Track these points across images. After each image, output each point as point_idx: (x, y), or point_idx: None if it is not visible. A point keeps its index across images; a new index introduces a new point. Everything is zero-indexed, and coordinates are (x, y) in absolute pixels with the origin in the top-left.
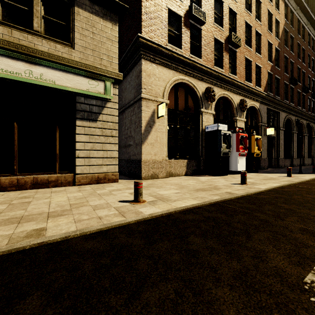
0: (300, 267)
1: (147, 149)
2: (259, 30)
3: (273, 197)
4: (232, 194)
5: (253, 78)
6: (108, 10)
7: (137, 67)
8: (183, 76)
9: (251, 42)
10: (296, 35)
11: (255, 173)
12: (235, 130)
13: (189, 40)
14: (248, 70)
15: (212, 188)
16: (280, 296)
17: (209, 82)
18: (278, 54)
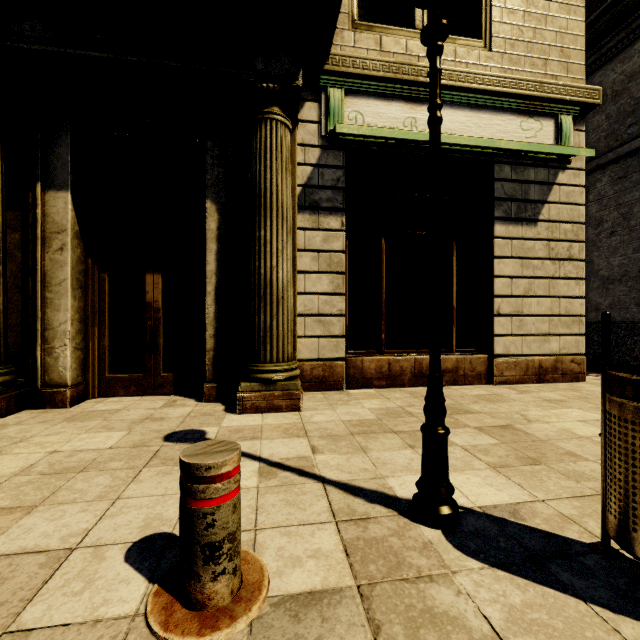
0: None
1: None
2: None
3: None
4: None
5: None
6: None
7: (612, 69)
8: None
9: None
10: None
11: None
12: None
13: None
14: None
15: None
16: None
17: None
18: None
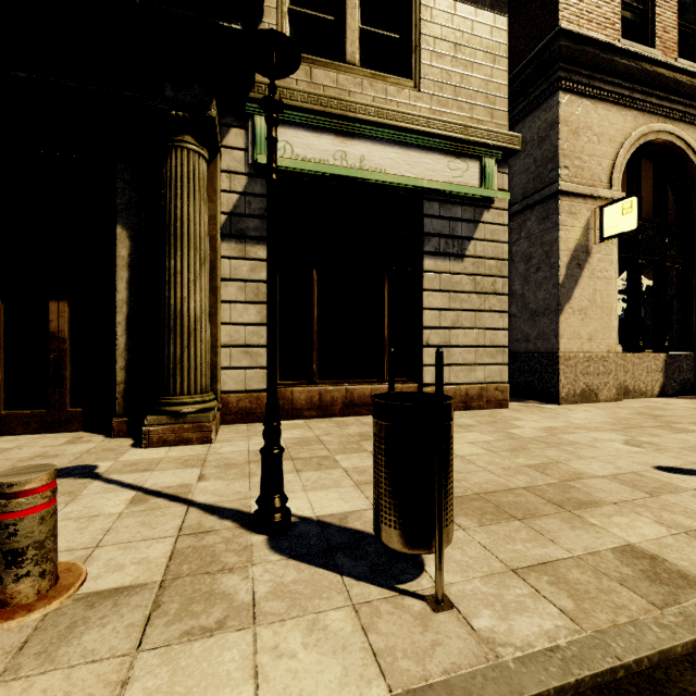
0: None
1: (572, 325)
2: None
3: None
4: None
5: None
6: None
7: (538, 116)
8: (660, 121)
9: None
10: None
11: None
12: None
13: (676, 19)
14: None
15: None
16: None
17: None
18: None
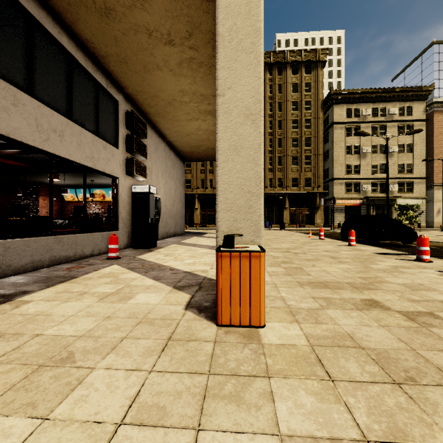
0: None
1: (436, 218)
2: None
3: None
4: None
5: None
6: (422, 179)
7: (431, 191)
8: None
9: None
10: None
11: None
12: None
13: None
14: None
15: None
16: None
17: None
18: None
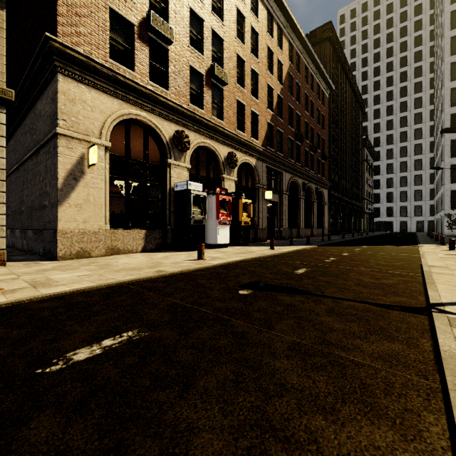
0: (89, 342)
1: (70, 214)
2: (256, 68)
3: (209, 272)
4: (161, 272)
5: (248, 126)
6: None
7: (53, 84)
8: (138, 110)
9: (245, 80)
10: (303, 83)
11: (243, 246)
12: (215, 191)
13: (148, 60)
14: (242, 116)
15: (147, 267)
16: (1, 374)
17: (181, 125)
18: (282, 102)
